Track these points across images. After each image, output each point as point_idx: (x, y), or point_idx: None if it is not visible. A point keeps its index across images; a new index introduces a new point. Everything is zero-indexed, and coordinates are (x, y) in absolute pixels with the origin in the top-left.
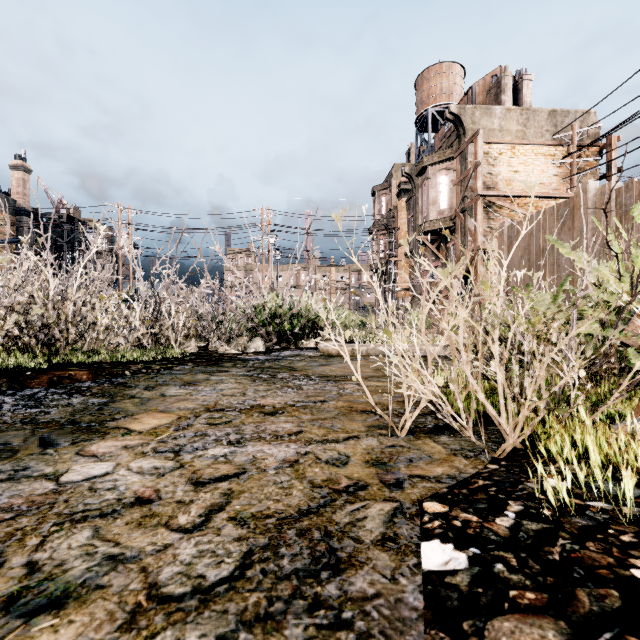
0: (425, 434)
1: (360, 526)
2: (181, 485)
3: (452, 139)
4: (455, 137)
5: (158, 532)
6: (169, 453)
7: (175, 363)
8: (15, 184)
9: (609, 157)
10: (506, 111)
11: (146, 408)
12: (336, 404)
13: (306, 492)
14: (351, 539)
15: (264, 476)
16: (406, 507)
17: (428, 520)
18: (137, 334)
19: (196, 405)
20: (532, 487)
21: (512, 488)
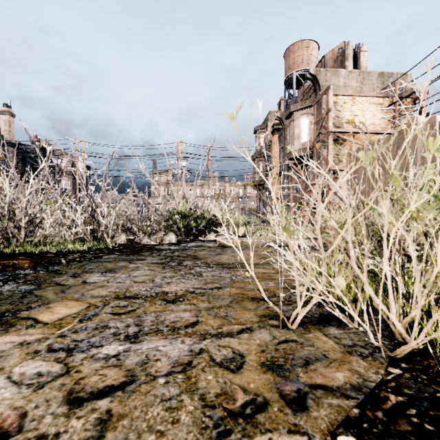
0: (314, 325)
1: None
2: (55, 404)
3: (310, 92)
4: (313, 91)
5: None
6: (62, 352)
7: (105, 252)
8: (3, 124)
9: (421, 105)
10: (349, 73)
11: (64, 296)
12: (230, 291)
13: (196, 416)
14: None
15: (152, 388)
16: None
17: None
18: (76, 230)
19: (109, 292)
20: None
21: (435, 411)
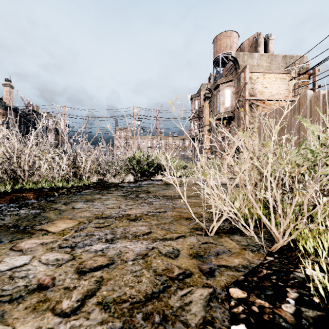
0: (225, 234)
1: (187, 310)
2: (70, 274)
3: (232, 70)
4: (234, 69)
5: (45, 316)
6: (68, 248)
7: (84, 188)
8: (5, 94)
9: (314, 80)
10: (260, 56)
11: (61, 216)
12: (171, 213)
13: (151, 279)
14: (181, 323)
15: (125, 266)
16: (218, 292)
17: (234, 305)
18: (63, 172)
19: (91, 214)
20: (300, 276)
21: (286, 277)
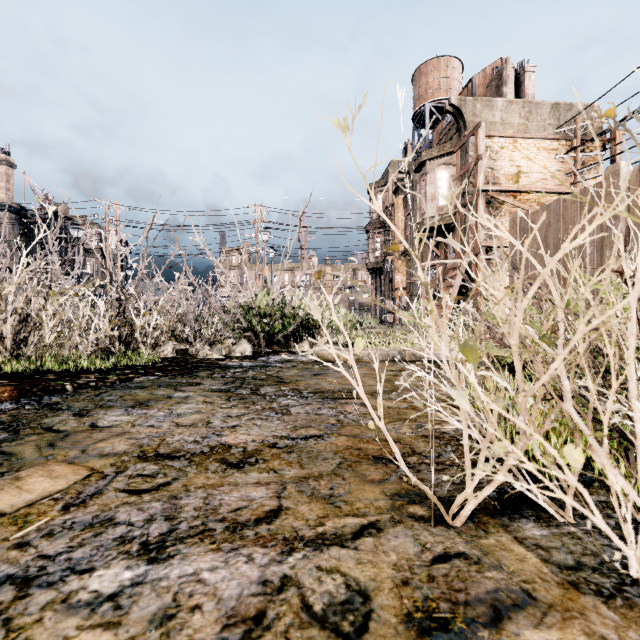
0: (492, 517)
1: None
2: None
3: (452, 133)
4: (455, 131)
5: None
6: (8, 587)
7: (139, 372)
8: None
9: (614, 152)
10: (508, 103)
11: (51, 453)
12: (336, 443)
13: None
14: None
15: None
16: None
17: None
18: (93, 337)
19: (130, 446)
20: None
21: None
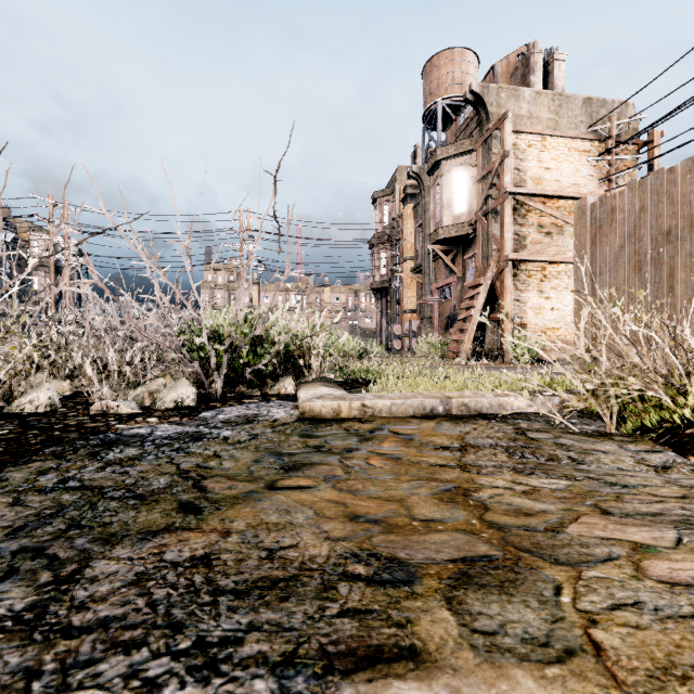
0: None
1: None
2: None
3: (471, 128)
4: (475, 125)
5: None
6: None
7: None
8: None
9: (651, 156)
10: (536, 95)
11: None
12: None
13: None
14: None
15: None
16: None
17: None
18: None
19: None
20: None
21: None
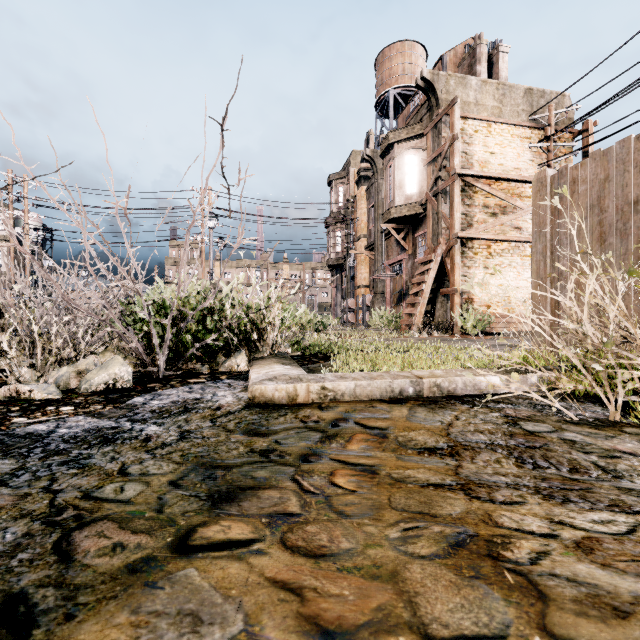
0: None
1: None
2: None
3: (422, 113)
4: (426, 110)
5: None
6: None
7: None
8: None
9: (586, 143)
10: (482, 83)
11: None
12: None
13: None
14: None
15: None
16: None
17: None
18: None
19: None
20: None
21: None
